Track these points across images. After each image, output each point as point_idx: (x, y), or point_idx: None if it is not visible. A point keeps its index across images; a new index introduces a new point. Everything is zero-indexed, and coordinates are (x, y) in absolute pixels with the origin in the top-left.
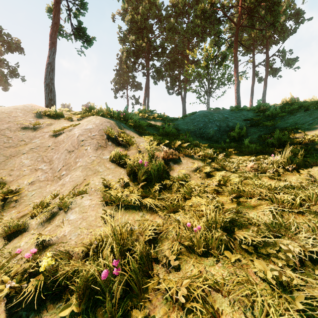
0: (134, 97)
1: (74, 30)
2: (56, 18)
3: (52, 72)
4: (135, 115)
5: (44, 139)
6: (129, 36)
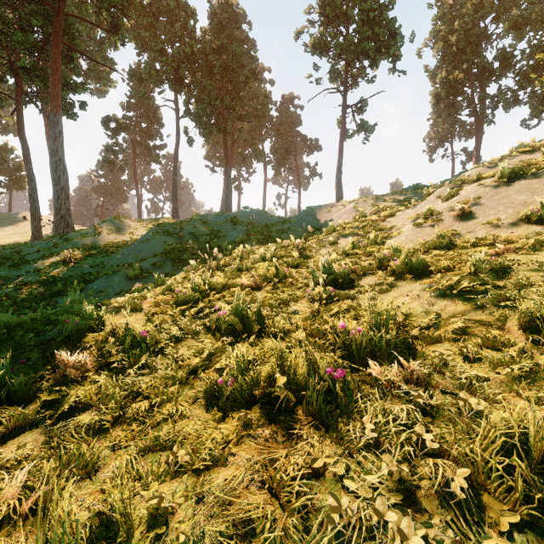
0: (464, 151)
1: (358, 126)
2: (343, 130)
3: (340, 173)
4: (391, 194)
5: (332, 215)
6: (442, 68)
